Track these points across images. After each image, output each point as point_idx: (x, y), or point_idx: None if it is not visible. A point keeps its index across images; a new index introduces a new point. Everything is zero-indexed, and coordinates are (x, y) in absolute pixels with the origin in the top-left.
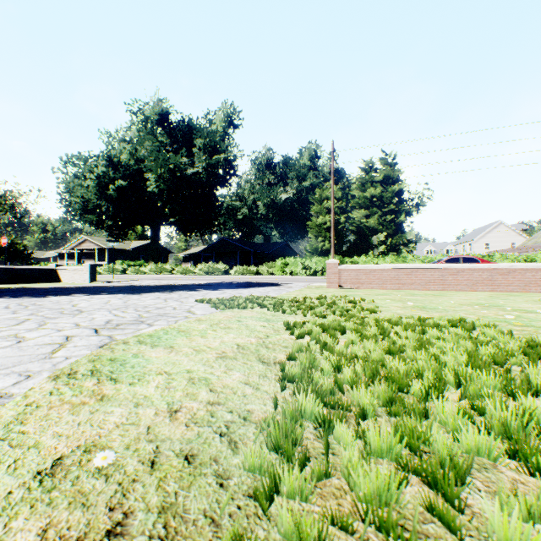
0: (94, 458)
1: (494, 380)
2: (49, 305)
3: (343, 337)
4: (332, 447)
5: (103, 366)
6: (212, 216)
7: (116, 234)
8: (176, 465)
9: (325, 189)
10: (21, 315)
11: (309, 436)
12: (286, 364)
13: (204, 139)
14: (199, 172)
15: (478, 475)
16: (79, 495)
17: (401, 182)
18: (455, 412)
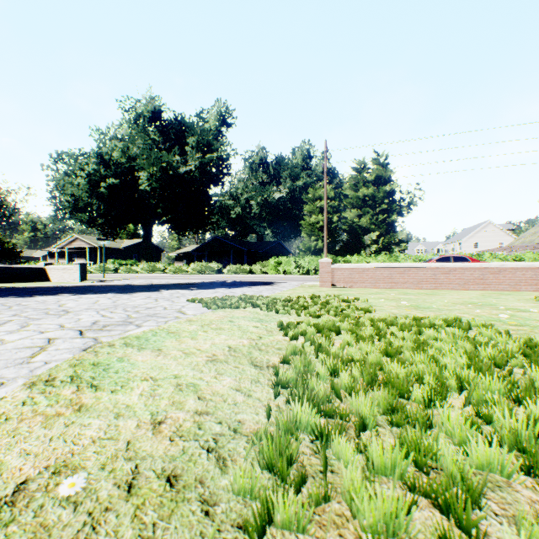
0: (63, 481)
1: (498, 385)
2: (34, 305)
3: (338, 338)
4: (331, 464)
5: (85, 371)
6: (205, 215)
7: (107, 233)
8: (156, 488)
9: (318, 189)
10: (3, 316)
11: (305, 451)
12: (279, 368)
13: (197, 137)
14: (192, 170)
15: (492, 495)
16: (40, 530)
17: (392, 182)
18: (462, 422)
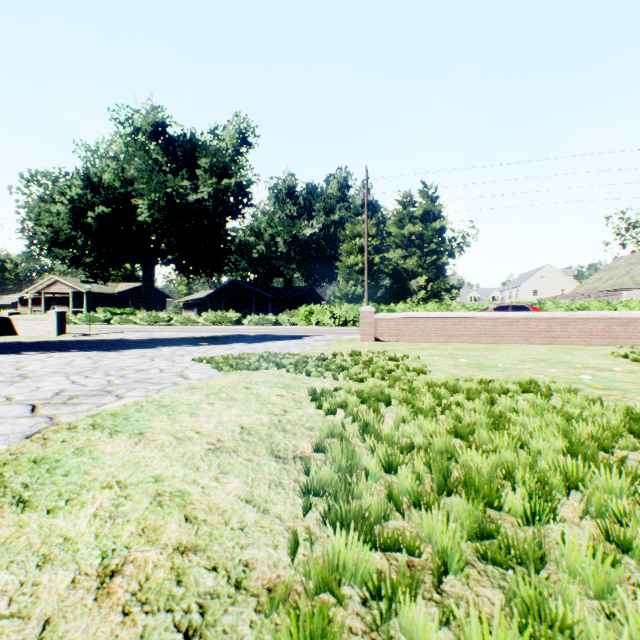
0: None
1: (619, 482)
2: None
3: (389, 411)
4: None
5: (16, 474)
6: (221, 254)
7: (97, 274)
8: None
9: (356, 224)
10: None
11: (355, 625)
12: (311, 464)
13: (210, 158)
14: (205, 198)
15: None
16: None
17: (442, 218)
18: (598, 561)
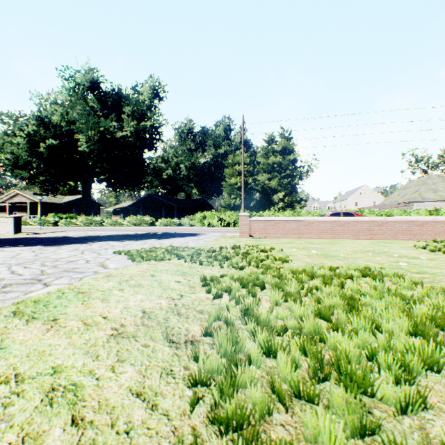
0: None
1: None
2: None
3: (264, 294)
4: None
5: None
6: (140, 175)
7: (48, 189)
8: None
9: (236, 156)
10: None
11: None
12: (199, 352)
13: (132, 107)
14: (128, 135)
15: None
16: None
17: (295, 152)
18: None
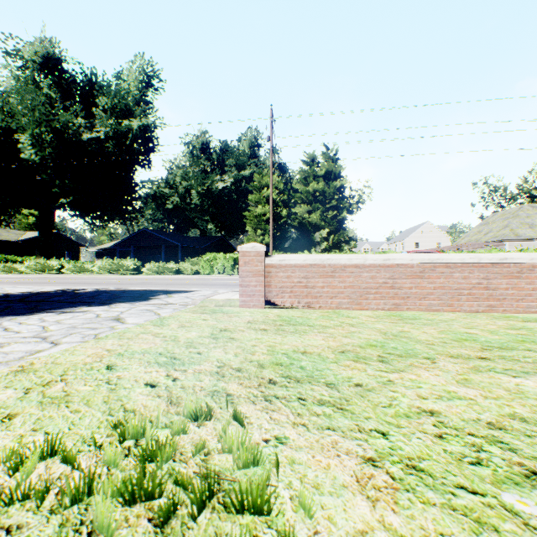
0: None
1: None
2: None
3: None
4: None
5: None
6: (124, 200)
7: None
8: None
9: (265, 176)
10: None
11: None
12: None
13: (110, 98)
14: (102, 139)
15: None
16: None
17: (342, 178)
18: None
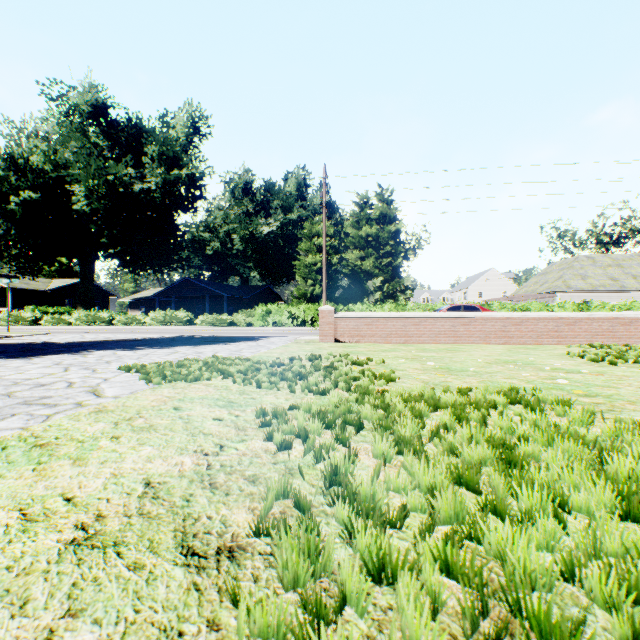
0: None
1: None
2: None
3: (361, 439)
4: None
5: None
6: (171, 249)
7: (23, 268)
8: None
9: (315, 223)
10: None
11: None
12: (241, 590)
13: (159, 146)
14: (152, 189)
15: None
16: None
17: (398, 221)
18: None
